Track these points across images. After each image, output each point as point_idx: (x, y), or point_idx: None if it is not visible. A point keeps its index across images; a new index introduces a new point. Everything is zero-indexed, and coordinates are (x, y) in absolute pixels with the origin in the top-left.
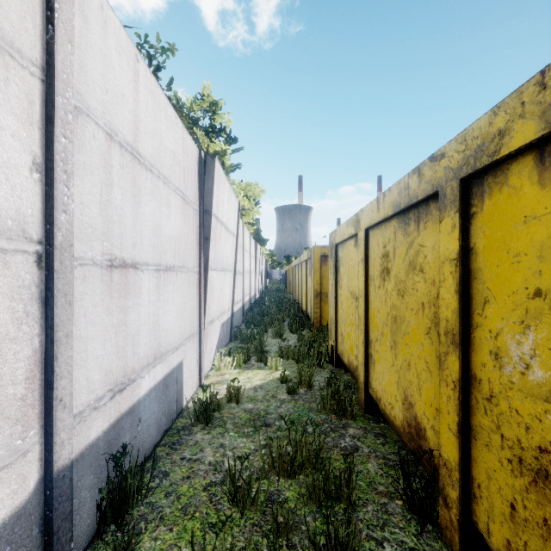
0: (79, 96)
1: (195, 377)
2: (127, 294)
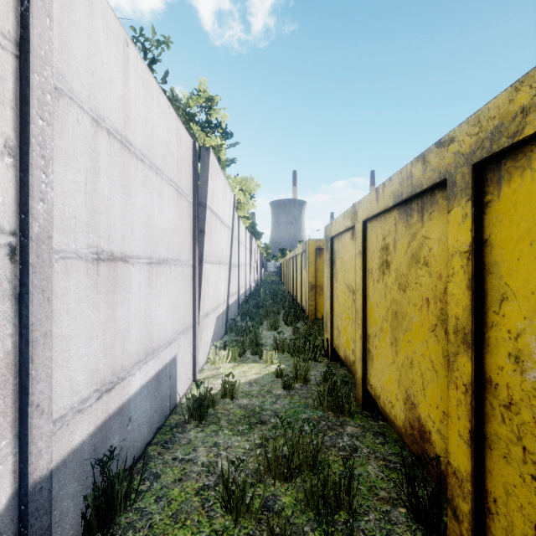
0: (61, 77)
1: (190, 371)
2: (116, 289)
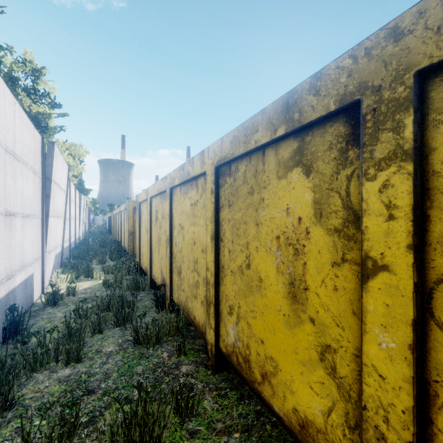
0: None
1: (40, 287)
2: (12, 230)
